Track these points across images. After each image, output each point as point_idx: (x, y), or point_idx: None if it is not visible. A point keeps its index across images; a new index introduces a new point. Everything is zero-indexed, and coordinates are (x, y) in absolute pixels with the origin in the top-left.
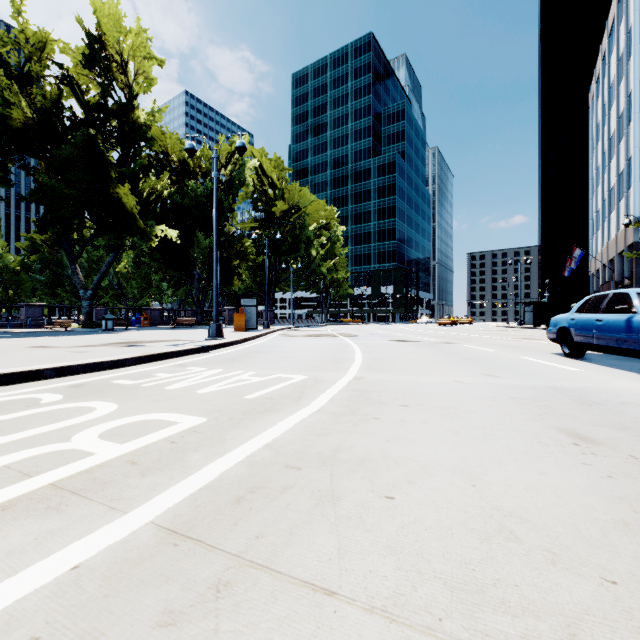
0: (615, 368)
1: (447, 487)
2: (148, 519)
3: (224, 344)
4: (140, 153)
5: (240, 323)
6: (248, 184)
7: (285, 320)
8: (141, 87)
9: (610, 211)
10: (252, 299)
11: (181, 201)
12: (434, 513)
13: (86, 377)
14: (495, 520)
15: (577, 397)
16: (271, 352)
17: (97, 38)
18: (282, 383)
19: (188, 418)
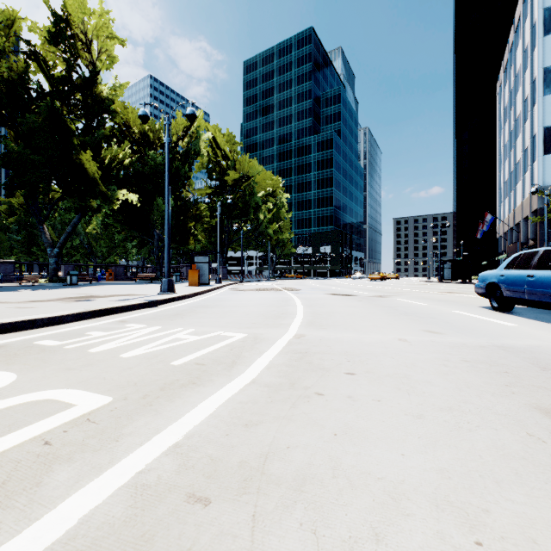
0: (548, 323)
1: (438, 550)
2: None
3: (174, 298)
4: (103, 124)
5: (193, 278)
6: (203, 155)
7: (236, 275)
8: (104, 64)
9: (516, 182)
10: (205, 257)
11: (142, 169)
12: None
13: (12, 336)
14: None
15: (534, 359)
16: (217, 306)
17: (62, 18)
18: (218, 343)
19: (89, 397)
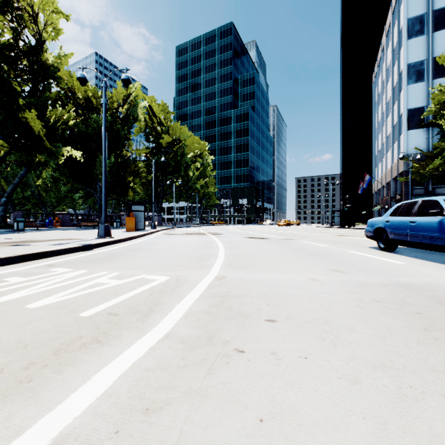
0: (428, 260)
1: None
2: None
3: (109, 242)
4: (49, 88)
5: (131, 224)
6: (140, 120)
7: (170, 222)
8: (49, 35)
9: (387, 151)
10: (141, 206)
11: (86, 130)
12: None
13: None
14: None
15: (435, 297)
16: (147, 249)
17: None
18: (139, 288)
19: None
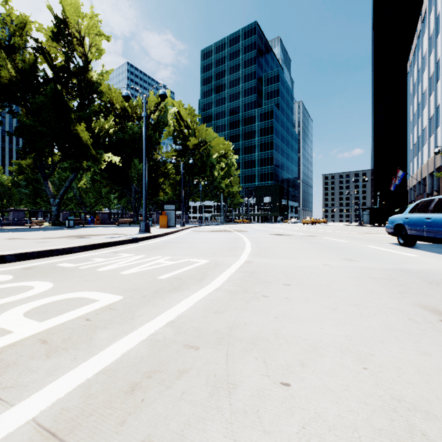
0: (441, 254)
1: (340, 370)
2: (31, 415)
3: (150, 237)
4: (93, 102)
5: (163, 222)
6: (170, 125)
7: (196, 221)
8: (94, 55)
9: (423, 144)
10: (172, 205)
11: (122, 137)
12: (334, 406)
13: (39, 261)
14: (401, 416)
15: (424, 277)
16: (184, 242)
17: (62, 20)
18: (189, 266)
19: (107, 296)
